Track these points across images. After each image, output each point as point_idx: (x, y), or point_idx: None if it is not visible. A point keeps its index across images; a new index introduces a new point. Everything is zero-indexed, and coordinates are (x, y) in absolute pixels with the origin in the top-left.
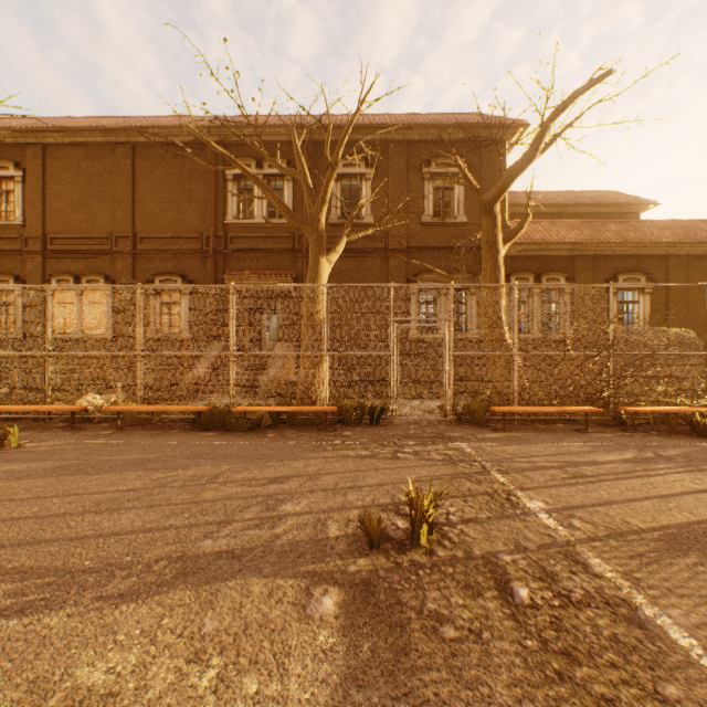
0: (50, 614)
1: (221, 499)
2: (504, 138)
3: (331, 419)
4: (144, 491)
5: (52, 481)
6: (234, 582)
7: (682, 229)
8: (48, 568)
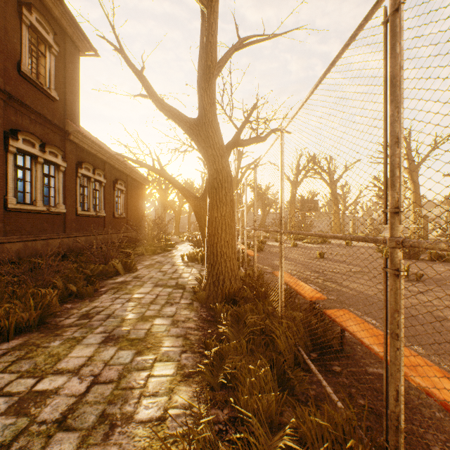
0: None
1: (444, 299)
2: (81, 48)
3: None
4: None
5: None
6: None
7: (128, 163)
8: None
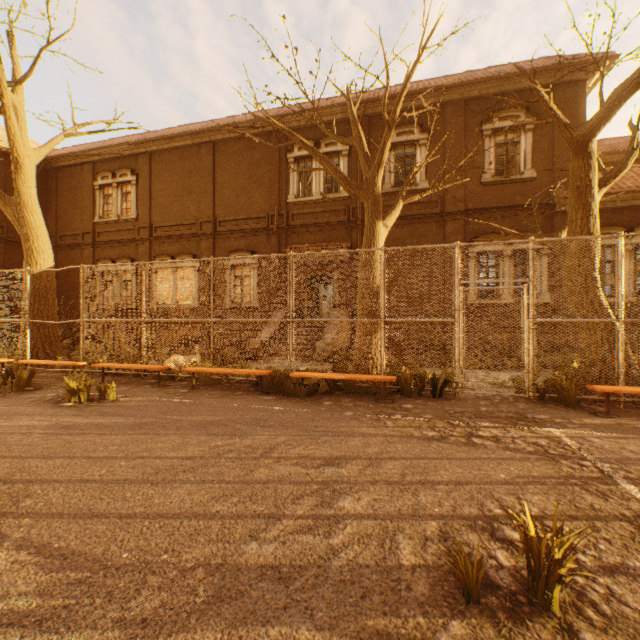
0: (63, 637)
1: (272, 482)
2: (583, 77)
3: (388, 388)
4: (200, 460)
5: (127, 439)
6: (277, 630)
7: None
8: (87, 556)
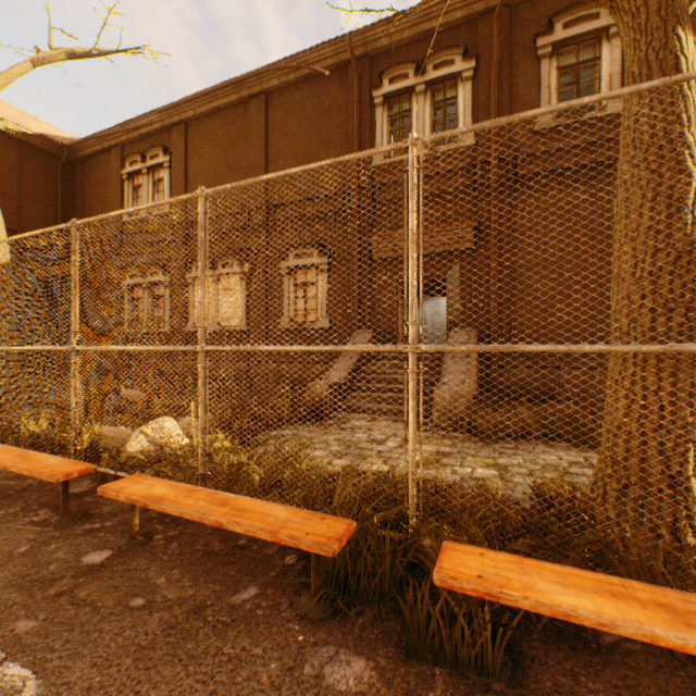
0: None
1: None
2: None
3: None
4: None
5: None
6: None
7: None
8: None
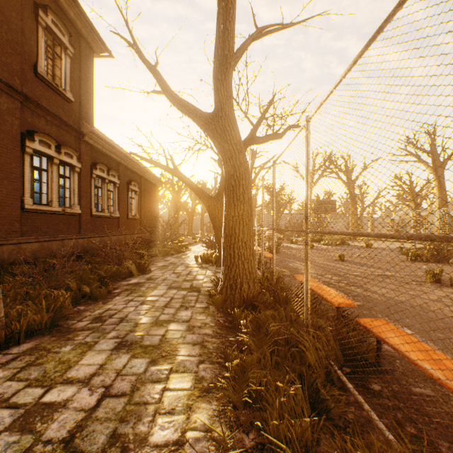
0: None
1: None
2: (96, 50)
3: None
4: None
5: None
6: None
7: (141, 164)
8: None
